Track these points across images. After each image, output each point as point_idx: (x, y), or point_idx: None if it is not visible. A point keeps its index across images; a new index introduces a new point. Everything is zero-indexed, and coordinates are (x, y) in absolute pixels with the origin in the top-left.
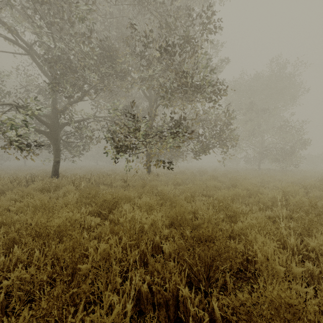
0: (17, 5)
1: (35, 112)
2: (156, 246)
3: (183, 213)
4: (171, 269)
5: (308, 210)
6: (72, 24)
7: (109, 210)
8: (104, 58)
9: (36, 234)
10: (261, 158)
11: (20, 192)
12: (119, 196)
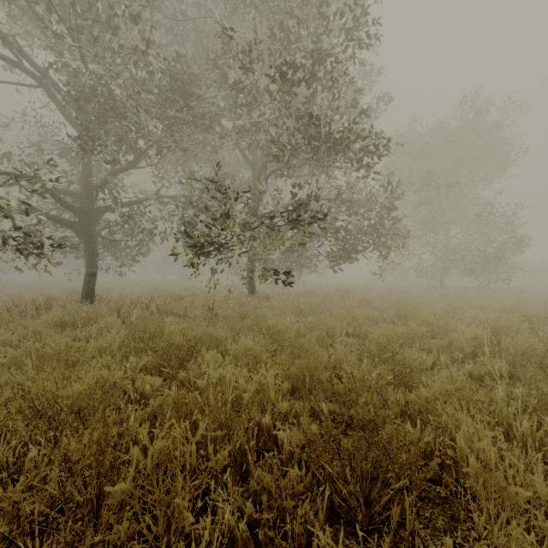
0: (22, 1)
1: (47, 186)
2: (264, 432)
3: (316, 370)
4: (294, 486)
5: (542, 363)
6: (117, 31)
7: (179, 363)
8: (173, 93)
9: (36, 413)
10: (445, 268)
11: (21, 329)
12: (198, 336)
